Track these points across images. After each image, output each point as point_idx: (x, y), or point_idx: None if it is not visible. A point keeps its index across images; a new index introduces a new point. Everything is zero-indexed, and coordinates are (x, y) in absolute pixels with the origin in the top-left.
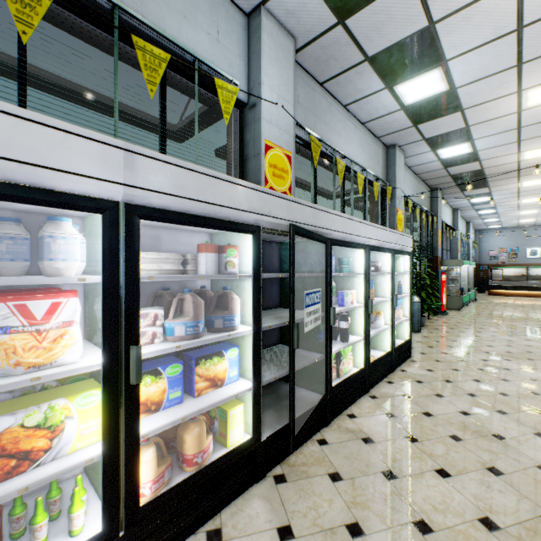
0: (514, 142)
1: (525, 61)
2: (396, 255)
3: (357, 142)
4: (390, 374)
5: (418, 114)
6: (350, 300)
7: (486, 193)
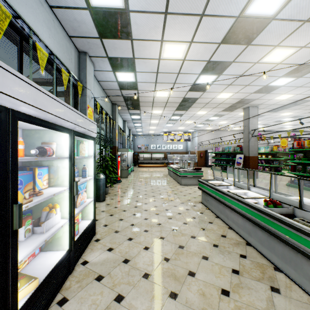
0: (154, 82)
1: (169, 12)
2: (82, 140)
3: (43, 20)
4: (68, 280)
5: (103, 25)
6: None
7: (139, 114)
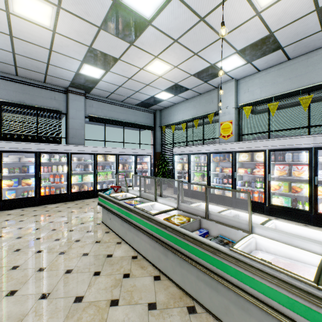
0: None
1: None
2: None
3: None
4: None
5: None
6: None
7: None
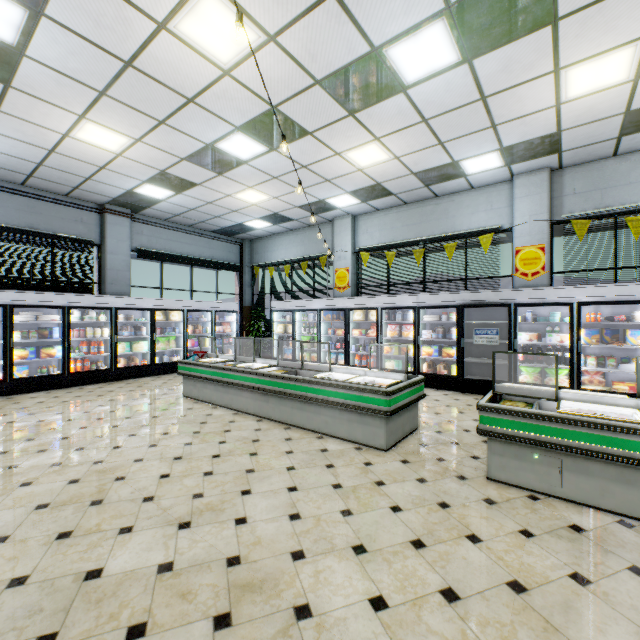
0: None
1: None
2: None
3: None
4: None
5: None
6: (556, 340)
7: None
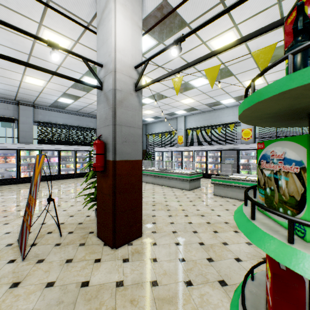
0: None
1: None
2: None
3: None
4: None
5: None
6: (252, 161)
7: None
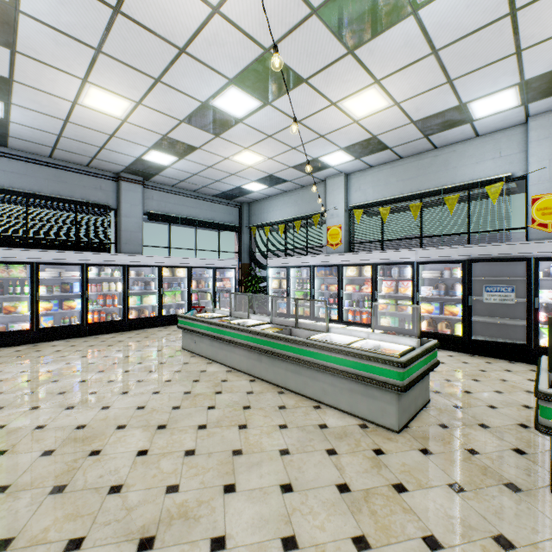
0: None
1: None
2: None
3: None
4: None
5: None
6: None
7: None
